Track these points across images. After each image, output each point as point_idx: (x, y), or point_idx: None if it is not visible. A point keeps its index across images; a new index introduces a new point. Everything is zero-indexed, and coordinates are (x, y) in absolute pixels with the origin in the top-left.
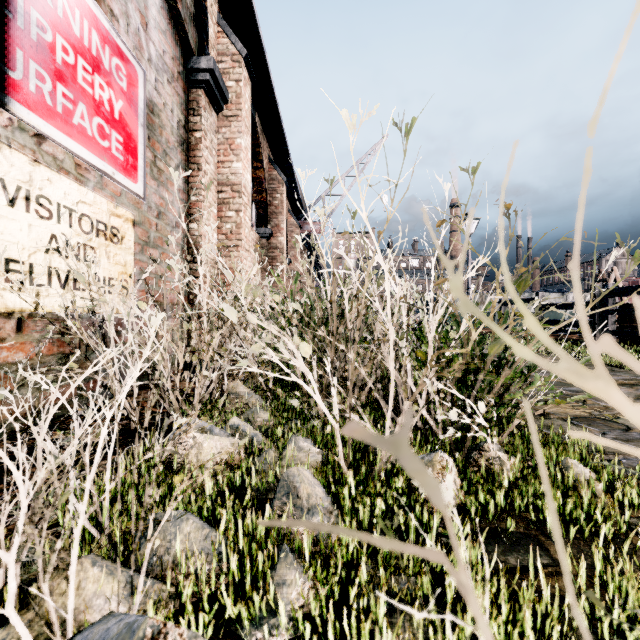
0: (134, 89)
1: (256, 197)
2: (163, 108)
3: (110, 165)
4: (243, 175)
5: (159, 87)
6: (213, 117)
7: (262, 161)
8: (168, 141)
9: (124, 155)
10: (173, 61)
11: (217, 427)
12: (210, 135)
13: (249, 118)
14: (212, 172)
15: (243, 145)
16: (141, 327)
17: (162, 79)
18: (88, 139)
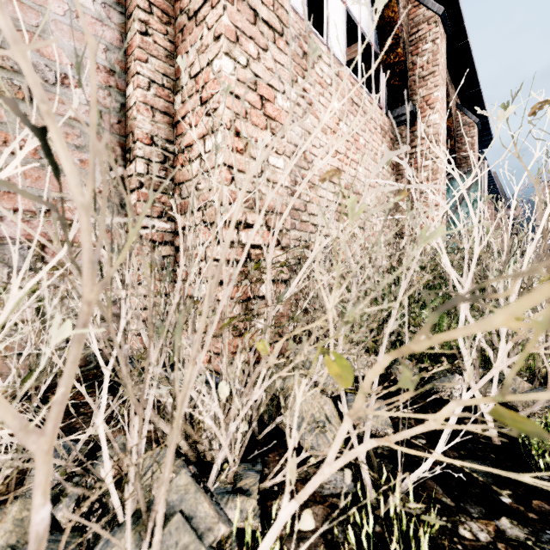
0: None
1: None
2: None
3: None
4: None
5: None
6: None
7: None
8: None
9: None
10: None
11: None
12: None
13: None
14: None
15: None
16: None
17: None
18: None
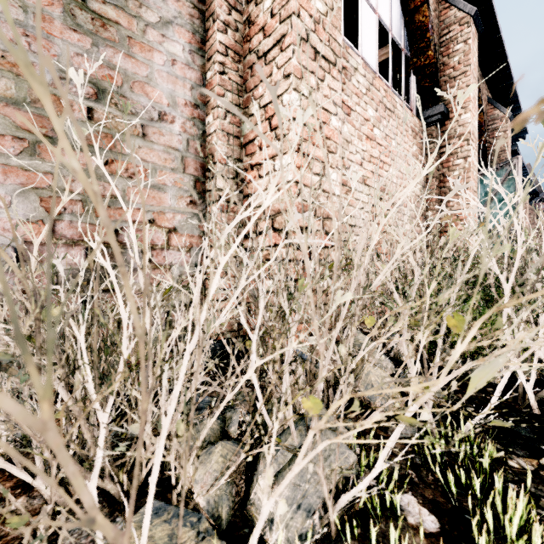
0: None
1: None
2: None
3: None
4: None
5: None
6: None
7: None
8: None
9: None
10: None
11: None
12: None
13: None
14: None
15: None
16: None
17: None
18: None
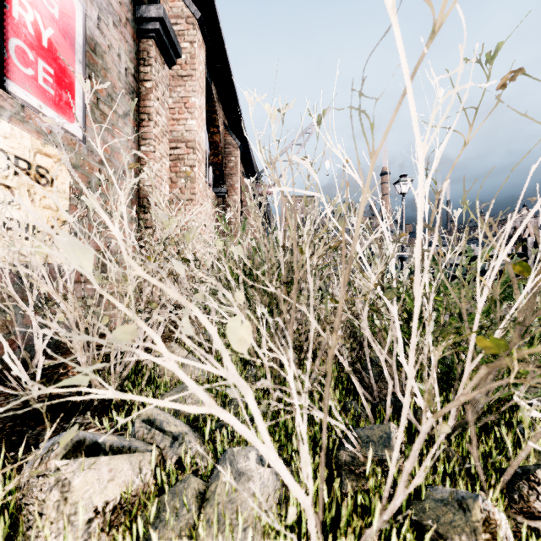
0: (70, 21)
1: (213, 159)
2: (108, 50)
3: (35, 97)
4: (197, 132)
5: (103, 27)
6: (165, 70)
7: (218, 126)
8: (114, 86)
9: (56, 89)
10: (120, 5)
11: (110, 437)
12: (162, 87)
13: (203, 80)
14: (164, 124)
15: (197, 104)
16: (79, 278)
17: (106, 20)
18: (2, 60)
